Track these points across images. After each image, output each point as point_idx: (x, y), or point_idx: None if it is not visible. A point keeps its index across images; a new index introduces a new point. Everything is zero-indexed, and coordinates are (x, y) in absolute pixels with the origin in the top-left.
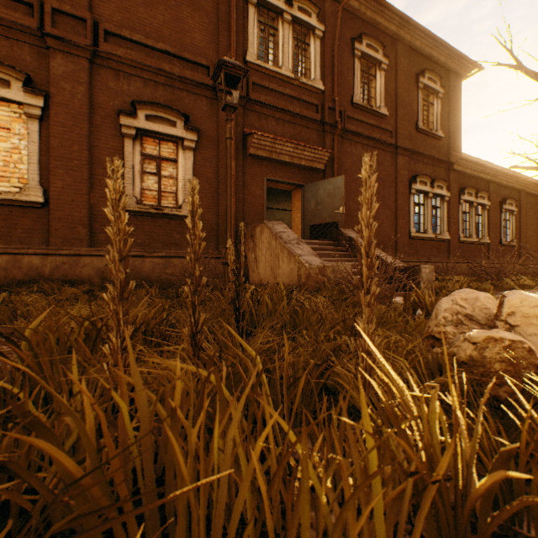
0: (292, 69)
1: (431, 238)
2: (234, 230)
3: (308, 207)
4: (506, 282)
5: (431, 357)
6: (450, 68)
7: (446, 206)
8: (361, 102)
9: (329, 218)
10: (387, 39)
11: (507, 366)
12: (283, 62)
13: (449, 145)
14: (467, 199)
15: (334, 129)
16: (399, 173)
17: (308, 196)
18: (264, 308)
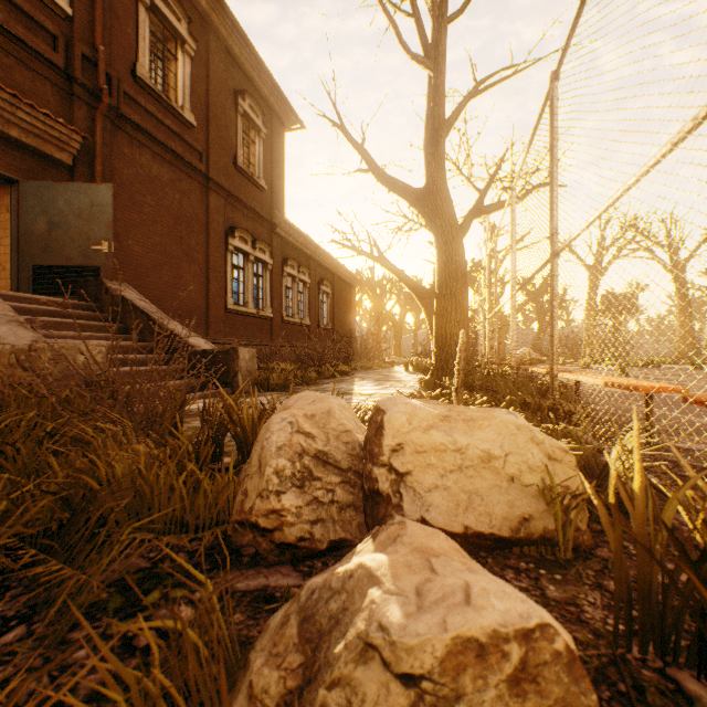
0: None
1: (254, 314)
2: None
3: (32, 228)
4: (328, 368)
5: None
6: (274, 108)
7: (270, 276)
8: (151, 83)
9: (81, 258)
10: (196, 15)
11: None
12: None
13: (273, 202)
14: (291, 272)
15: (98, 102)
16: (213, 217)
17: (32, 206)
18: None
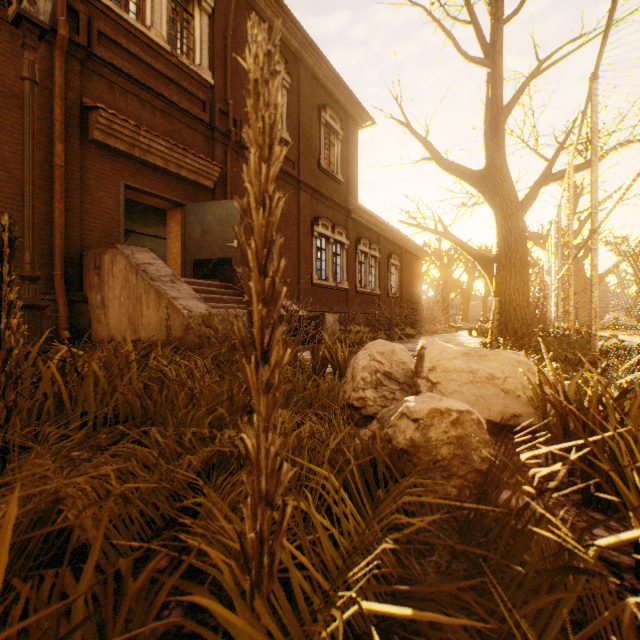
0: (168, 39)
1: (333, 286)
2: (61, 255)
3: (192, 235)
4: (395, 331)
5: (363, 450)
6: (349, 112)
7: (346, 254)
8: None
9: (220, 253)
10: (290, 55)
11: (456, 448)
12: (154, 23)
13: (348, 192)
14: (363, 250)
15: (228, 140)
16: (302, 211)
17: (192, 220)
18: (90, 385)
